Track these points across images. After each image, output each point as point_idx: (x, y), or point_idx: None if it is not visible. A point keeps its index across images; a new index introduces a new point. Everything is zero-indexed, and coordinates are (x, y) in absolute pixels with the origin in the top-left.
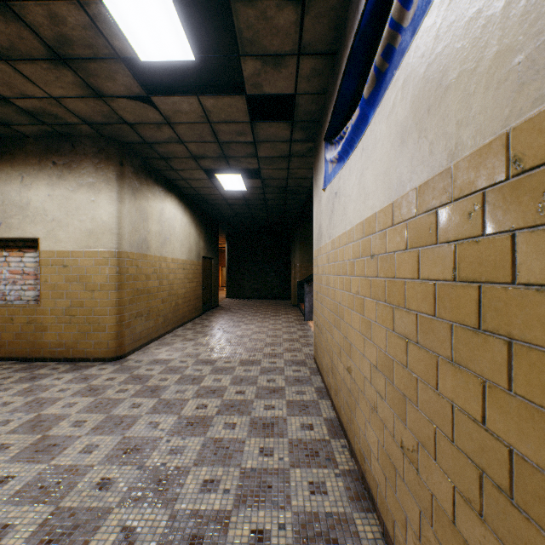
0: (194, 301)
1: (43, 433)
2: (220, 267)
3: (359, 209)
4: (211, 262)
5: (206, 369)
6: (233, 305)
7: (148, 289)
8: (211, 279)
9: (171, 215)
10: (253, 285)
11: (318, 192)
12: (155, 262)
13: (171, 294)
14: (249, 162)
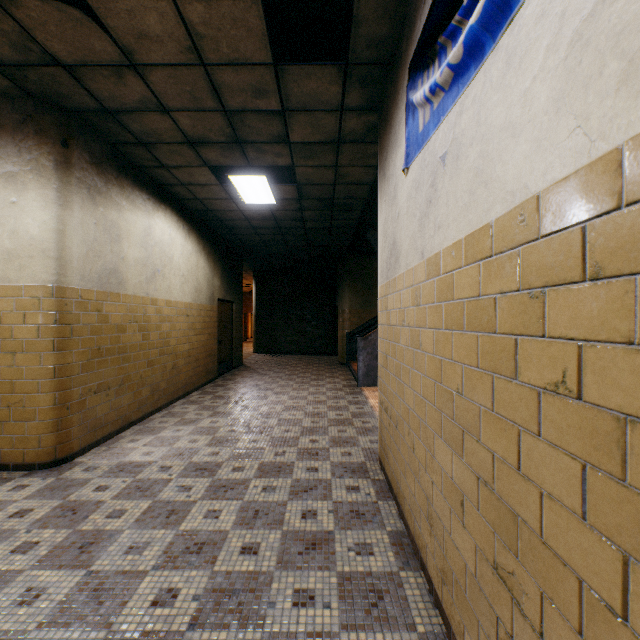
0: (205, 361)
1: None
2: (249, 314)
3: (580, 125)
4: (232, 307)
5: (199, 485)
6: (262, 363)
7: (121, 347)
8: (232, 330)
9: (165, 237)
10: (289, 337)
11: (390, 186)
12: (135, 306)
13: (165, 352)
14: (276, 152)
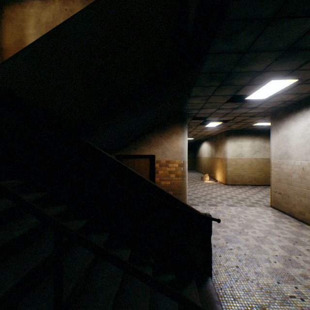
0: None
1: (233, 193)
2: None
3: None
4: None
5: (226, 203)
6: None
7: (289, 182)
8: None
9: None
10: None
11: None
12: (297, 166)
13: None
14: (226, 106)
